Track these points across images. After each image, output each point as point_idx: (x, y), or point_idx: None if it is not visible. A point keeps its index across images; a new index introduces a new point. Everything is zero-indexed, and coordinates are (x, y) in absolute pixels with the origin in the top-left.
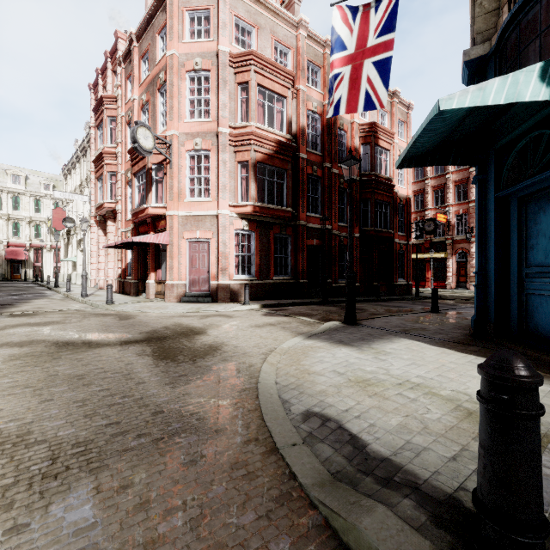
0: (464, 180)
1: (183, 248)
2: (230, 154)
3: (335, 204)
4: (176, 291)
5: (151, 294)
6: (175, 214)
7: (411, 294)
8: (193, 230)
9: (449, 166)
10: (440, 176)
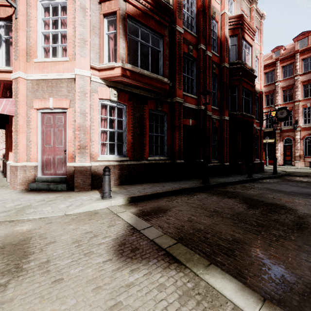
0: (290, 86)
1: (33, 121)
2: (94, 4)
3: (209, 86)
4: (23, 175)
5: (9, 176)
6: (21, 76)
7: (263, 170)
8: (45, 98)
9: (278, 76)
10: (270, 84)
